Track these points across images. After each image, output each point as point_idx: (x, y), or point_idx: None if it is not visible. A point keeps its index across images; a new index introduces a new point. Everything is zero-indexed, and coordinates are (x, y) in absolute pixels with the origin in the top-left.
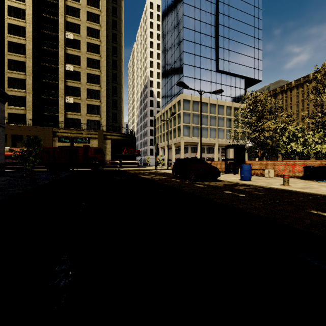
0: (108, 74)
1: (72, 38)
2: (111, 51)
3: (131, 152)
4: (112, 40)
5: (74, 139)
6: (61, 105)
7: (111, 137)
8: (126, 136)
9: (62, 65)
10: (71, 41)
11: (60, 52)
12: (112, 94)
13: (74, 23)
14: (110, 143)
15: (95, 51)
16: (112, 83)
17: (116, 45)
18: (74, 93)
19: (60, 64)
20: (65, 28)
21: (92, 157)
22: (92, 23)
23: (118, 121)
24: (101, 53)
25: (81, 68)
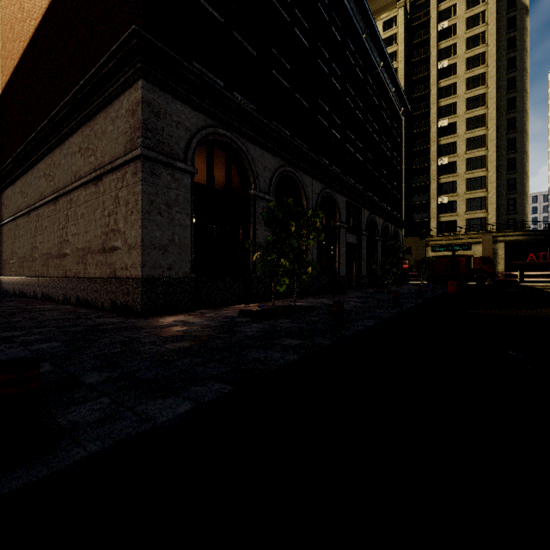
0: (499, 145)
1: (445, 125)
2: (505, 108)
3: (544, 258)
4: (506, 90)
5: (450, 247)
6: (433, 209)
7: (504, 238)
8: (534, 233)
9: (434, 161)
10: (445, 127)
11: (431, 147)
12: (507, 171)
13: (448, 104)
14: (503, 247)
15: (478, 125)
16: (507, 155)
17: (515, 94)
18: (448, 190)
19: (431, 162)
20: (438, 116)
21: (476, 268)
22: (473, 90)
23: (519, 211)
24: (488, 123)
25: (457, 156)
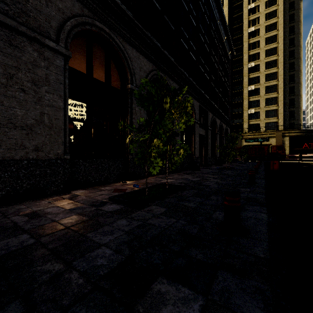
0: (284, 78)
1: (253, 66)
2: (288, 56)
3: (312, 146)
4: (288, 46)
5: (256, 139)
6: (245, 116)
7: (289, 134)
8: (306, 131)
9: (246, 88)
10: (252, 67)
11: (244, 79)
12: (289, 94)
13: (254, 53)
14: (288, 139)
15: (272, 66)
16: (289, 85)
17: (294, 48)
18: (254, 105)
19: (244, 88)
20: (248, 60)
21: (274, 152)
22: (269, 45)
23: (296, 118)
24: (278, 65)
25: (260, 84)
